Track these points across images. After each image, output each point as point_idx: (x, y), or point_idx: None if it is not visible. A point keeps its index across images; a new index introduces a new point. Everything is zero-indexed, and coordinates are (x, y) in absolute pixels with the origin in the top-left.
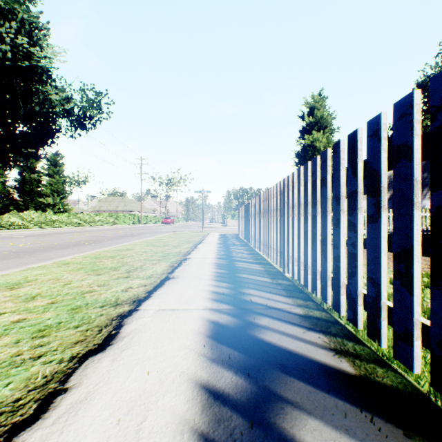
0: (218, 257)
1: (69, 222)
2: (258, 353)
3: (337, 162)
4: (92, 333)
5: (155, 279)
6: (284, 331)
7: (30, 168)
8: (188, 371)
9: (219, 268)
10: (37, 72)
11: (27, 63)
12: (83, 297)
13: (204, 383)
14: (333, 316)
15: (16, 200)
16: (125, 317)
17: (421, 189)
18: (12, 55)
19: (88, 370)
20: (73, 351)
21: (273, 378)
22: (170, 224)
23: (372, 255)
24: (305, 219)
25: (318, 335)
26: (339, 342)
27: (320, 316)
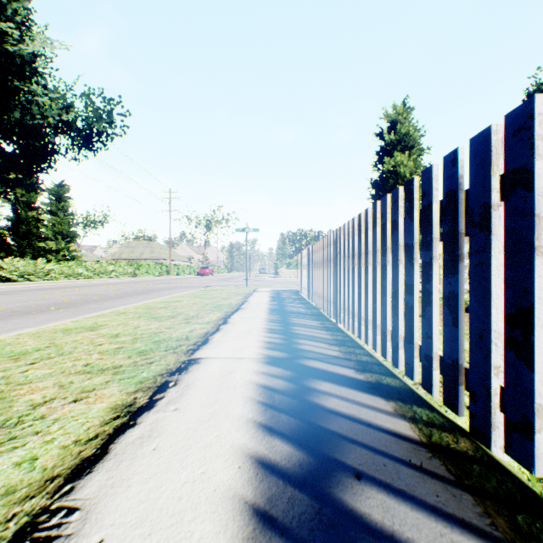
0: (267, 355)
1: (70, 273)
2: None
3: None
4: None
5: None
6: None
7: (27, 203)
8: None
9: (268, 429)
10: (15, 62)
11: None
12: None
13: None
14: None
15: (9, 245)
16: None
17: None
18: None
19: None
20: None
21: None
22: (208, 275)
23: None
24: None
25: None
26: None
27: None
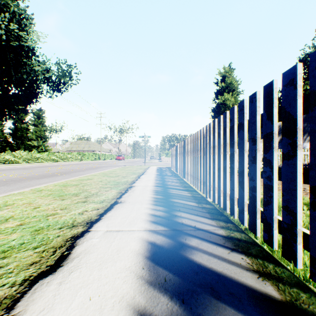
0: (156, 185)
1: (48, 159)
2: (190, 275)
3: (253, 110)
4: (47, 255)
5: (106, 203)
6: (211, 252)
7: (21, 120)
8: (127, 296)
9: (156, 194)
10: (25, 50)
11: (18, 43)
12: (46, 219)
13: (141, 311)
14: (250, 237)
15: (11, 143)
16: (78, 238)
17: (302, 135)
18: (6, 37)
19: (35, 295)
20: (26, 273)
21: (205, 305)
22: (121, 160)
23: (288, 187)
24: (224, 157)
25: (241, 257)
26: (261, 264)
27: (240, 237)
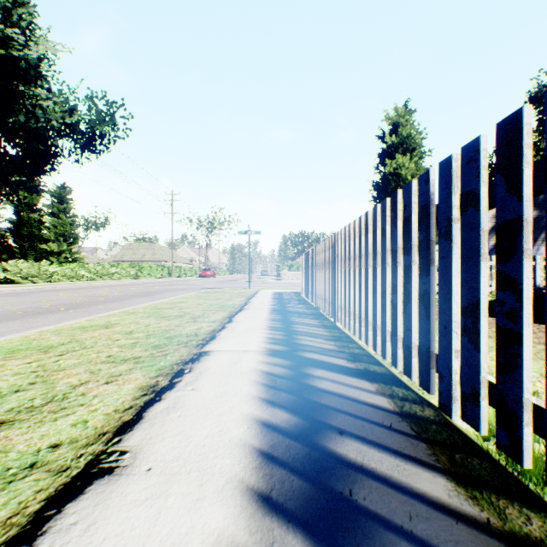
0: (270, 349)
1: (73, 275)
2: None
3: None
4: None
5: (33, 488)
6: None
7: (29, 205)
8: None
9: (270, 402)
10: (20, 67)
11: (4, 52)
12: None
13: None
14: None
15: (11, 247)
16: None
17: (538, 232)
18: None
19: None
20: None
21: None
22: (209, 277)
23: None
24: None
25: None
26: None
27: None
